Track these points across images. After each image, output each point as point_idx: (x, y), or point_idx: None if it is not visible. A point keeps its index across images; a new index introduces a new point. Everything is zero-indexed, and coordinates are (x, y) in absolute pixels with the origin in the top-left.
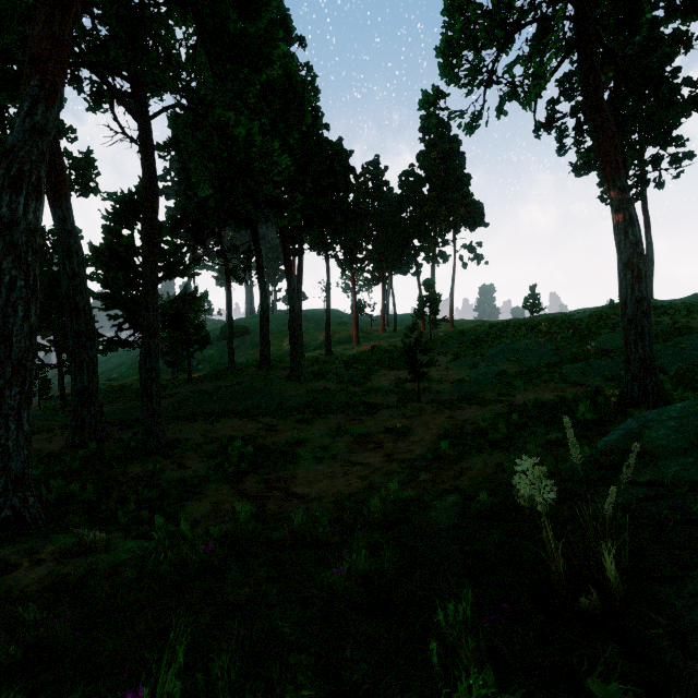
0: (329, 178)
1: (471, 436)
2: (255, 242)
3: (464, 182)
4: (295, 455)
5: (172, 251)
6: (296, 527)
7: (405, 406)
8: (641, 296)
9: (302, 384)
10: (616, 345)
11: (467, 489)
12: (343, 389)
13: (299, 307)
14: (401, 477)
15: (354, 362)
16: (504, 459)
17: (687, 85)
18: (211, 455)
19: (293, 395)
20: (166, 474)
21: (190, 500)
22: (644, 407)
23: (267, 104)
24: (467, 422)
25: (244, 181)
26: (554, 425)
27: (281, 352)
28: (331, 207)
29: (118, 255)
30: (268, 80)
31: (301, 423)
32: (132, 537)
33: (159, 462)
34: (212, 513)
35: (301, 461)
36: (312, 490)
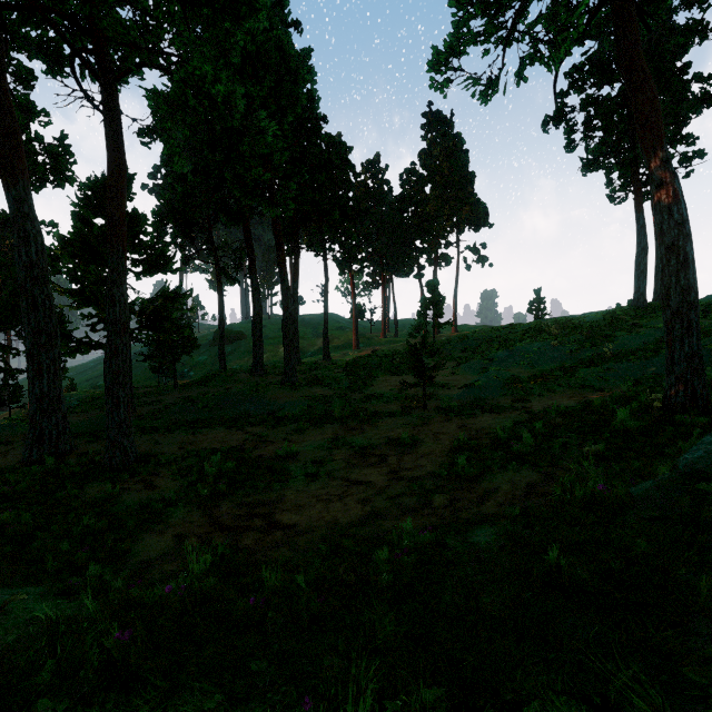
0: (327, 172)
1: (490, 449)
2: (247, 238)
3: (468, 181)
4: (283, 471)
5: (153, 244)
6: (268, 589)
7: (410, 413)
8: (688, 284)
9: (297, 390)
10: (634, 347)
11: (509, 527)
12: (341, 396)
13: (295, 309)
14: (412, 500)
15: (354, 367)
16: (536, 478)
17: (698, 81)
18: (185, 472)
19: (287, 402)
20: (128, 497)
21: (149, 531)
22: (694, 414)
23: (258, 81)
24: (481, 432)
25: (234, 170)
26: (587, 436)
27: (278, 358)
28: (328, 203)
29: (89, 246)
30: (258, 52)
31: (294, 434)
32: (50, 593)
33: (124, 481)
34: (172, 550)
35: (291, 480)
36: (301, 518)
